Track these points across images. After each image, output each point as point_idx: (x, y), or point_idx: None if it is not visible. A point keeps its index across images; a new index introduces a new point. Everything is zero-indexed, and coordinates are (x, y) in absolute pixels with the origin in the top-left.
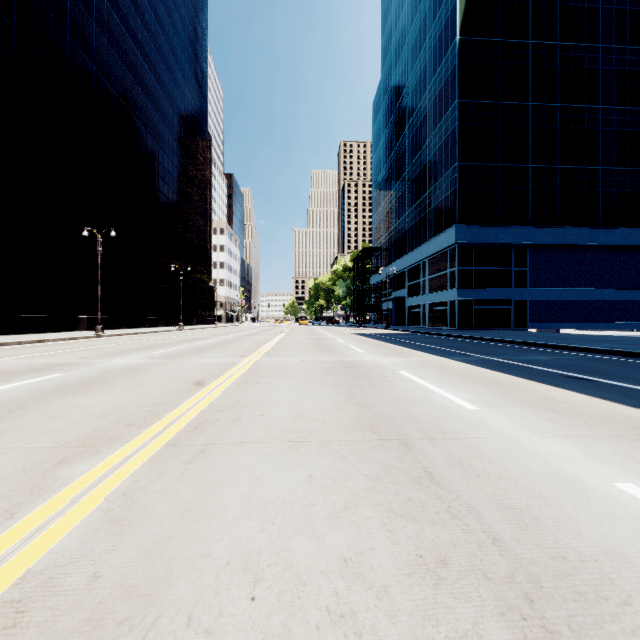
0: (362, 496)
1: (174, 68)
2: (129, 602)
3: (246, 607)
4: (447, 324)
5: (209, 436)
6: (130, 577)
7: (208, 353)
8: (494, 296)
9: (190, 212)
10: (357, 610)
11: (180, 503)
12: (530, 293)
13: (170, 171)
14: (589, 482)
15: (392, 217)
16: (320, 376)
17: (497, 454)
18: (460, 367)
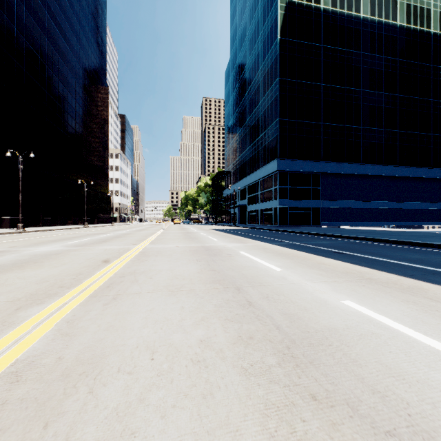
0: (212, 314)
1: (80, 34)
2: (83, 366)
3: (149, 362)
4: (272, 223)
5: (117, 290)
6: (81, 357)
7: (109, 242)
8: (301, 205)
9: (92, 141)
10: (206, 358)
11: (104, 324)
12: (322, 203)
13: (77, 110)
14: (330, 301)
15: (237, 151)
16: (188, 255)
17: (287, 291)
18: (276, 248)
